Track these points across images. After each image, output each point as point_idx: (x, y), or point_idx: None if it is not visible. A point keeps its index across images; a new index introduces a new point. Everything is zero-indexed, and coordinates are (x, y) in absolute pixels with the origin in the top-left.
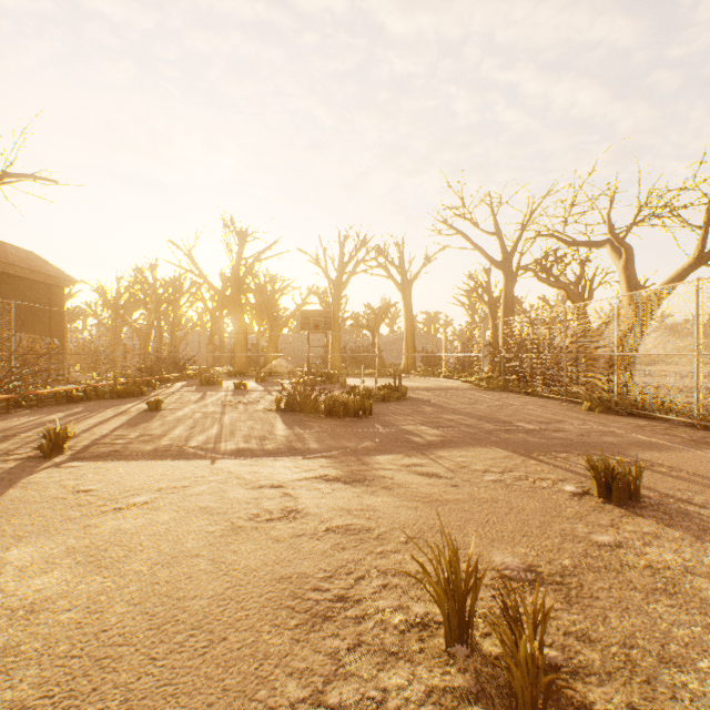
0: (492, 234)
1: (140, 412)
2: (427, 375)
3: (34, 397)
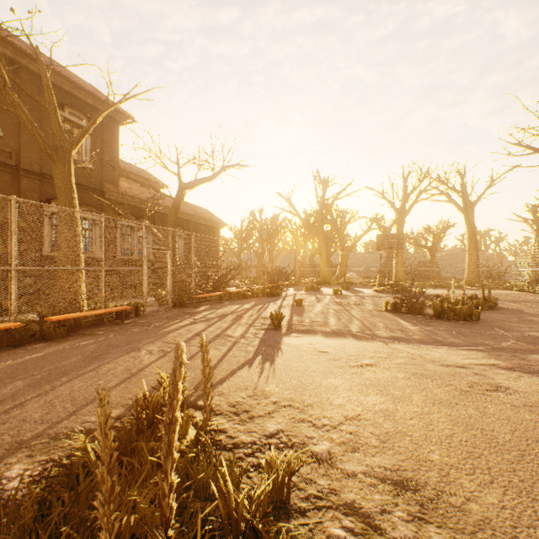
0: None
1: (291, 306)
2: (494, 288)
3: (225, 294)
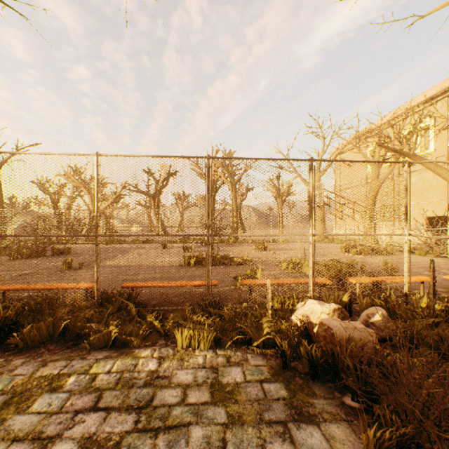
0: None
1: None
2: None
3: None
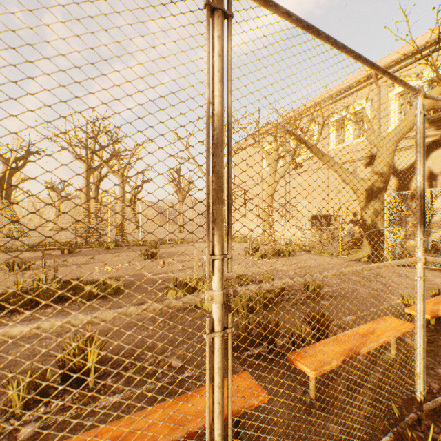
0: None
1: None
2: None
3: None
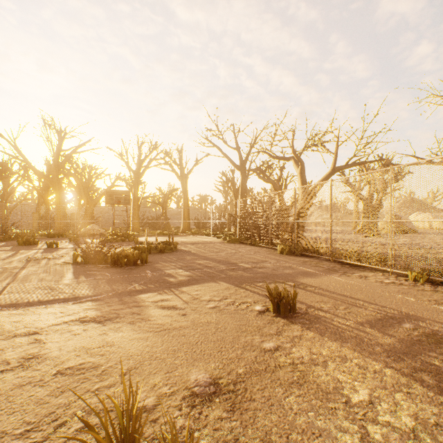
0: (234, 149)
1: None
2: (197, 234)
3: None
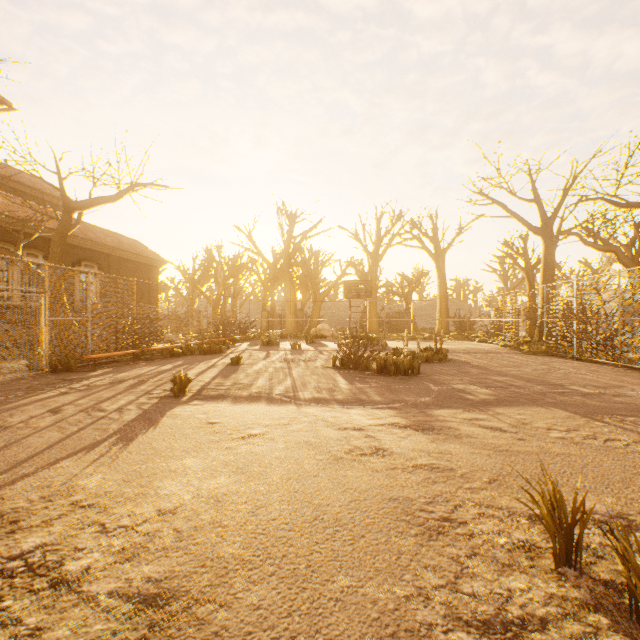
0: (530, 201)
1: (225, 365)
2: (461, 339)
3: (148, 352)
